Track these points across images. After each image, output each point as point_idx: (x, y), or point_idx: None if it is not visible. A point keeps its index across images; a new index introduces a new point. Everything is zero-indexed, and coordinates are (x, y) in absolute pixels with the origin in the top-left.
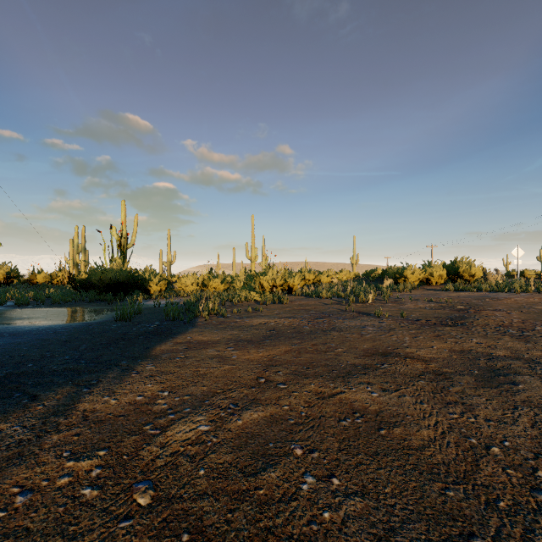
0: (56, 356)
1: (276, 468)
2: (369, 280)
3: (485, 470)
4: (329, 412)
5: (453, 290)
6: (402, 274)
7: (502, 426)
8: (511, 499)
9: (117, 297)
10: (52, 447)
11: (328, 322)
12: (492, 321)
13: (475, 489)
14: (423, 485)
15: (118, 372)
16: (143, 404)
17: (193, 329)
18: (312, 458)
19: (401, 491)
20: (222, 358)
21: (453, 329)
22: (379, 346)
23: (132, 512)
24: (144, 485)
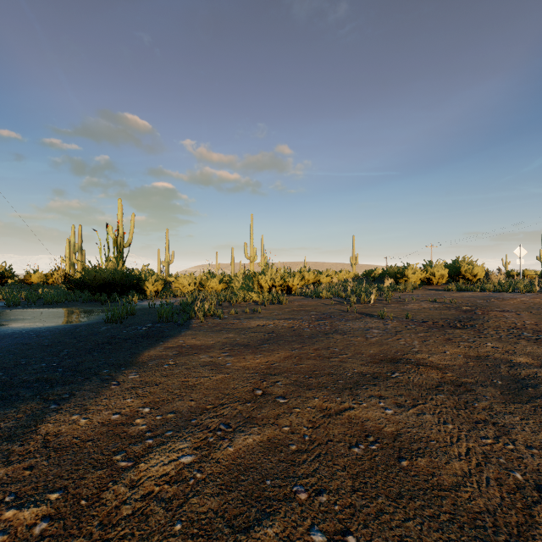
0: (31, 364)
1: (274, 520)
2: (369, 280)
3: None
4: (338, 434)
5: (456, 290)
6: (403, 274)
7: None
8: None
9: (111, 297)
10: None
11: (329, 324)
12: (503, 323)
13: None
14: None
15: (96, 383)
16: (118, 424)
17: (186, 331)
18: (320, 503)
19: None
20: (215, 366)
21: (463, 331)
22: (387, 351)
23: None
24: None
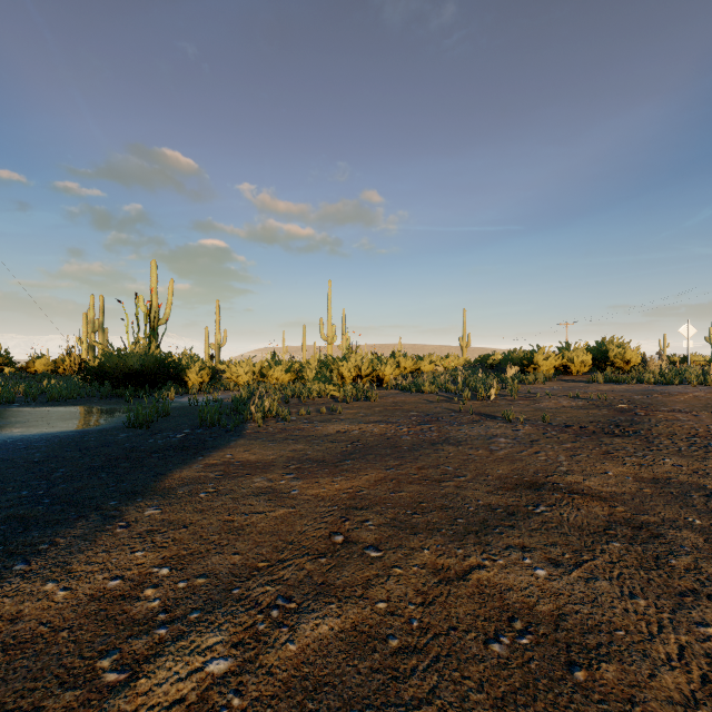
0: (7, 491)
1: None
2: (486, 368)
3: None
4: (464, 616)
5: (603, 382)
6: (531, 360)
7: None
8: None
9: (140, 392)
10: None
11: (437, 429)
12: (679, 428)
13: None
14: None
15: (94, 523)
16: (116, 598)
17: (238, 440)
18: None
19: None
20: (275, 494)
21: (626, 440)
22: (523, 471)
23: None
24: None
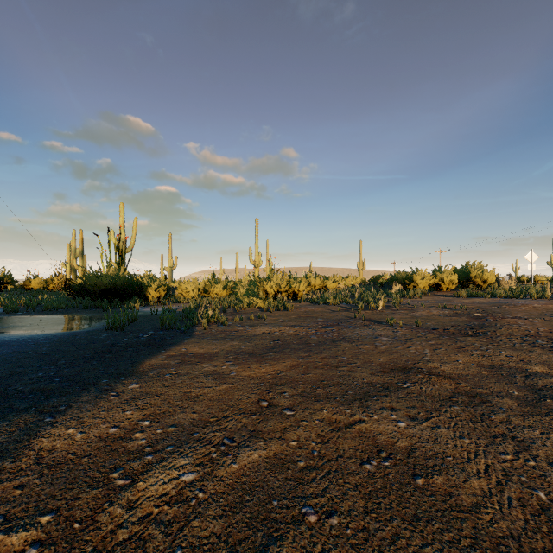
0: (28, 373)
1: (282, 546)
2: (377, 286)
3: None
4: (348, 449)
5: (466, 296)
6: (412, 280)
7: None
8: None
9: (113, 304)
10: None
11: (337, 331)
12: (516, 330)
13: None
14: None
15: (94, 394)
16: (116, 439)
17: (189, 339)
18: (331, 527)
19: None
20: (219, 375)
21: (476, 339)
22: (397, 360)
23: None
24: None
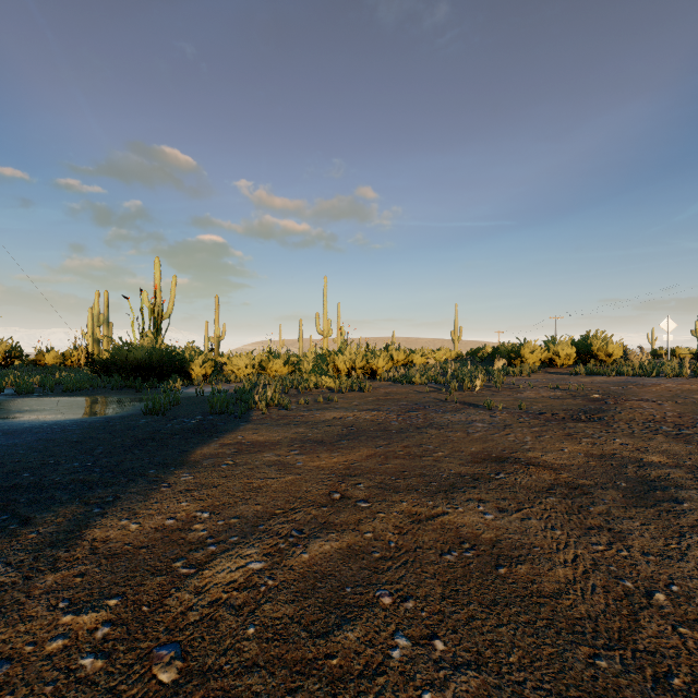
0: (62, 463)
1: (355, 626)
2: (476, 361)
3: (648, 628)
4: (428, 541)
5: (585, 374)
6: (519, 353)
7: (666, 562)
8: (688, 673)
9: (148, 383)
10: (45, 594)
11: (423, 416)
12: (639, 415)
13: (636, 656)
14: (562, 651)
15: (143, 484)
16: (174, 530)
17: (246, 425)
18: (406, 610)
19: (532, 660)
20: (283, 465)
21: (588, 425)
22: (492, 449)
23: (150, 694)
24: (169, 652)
